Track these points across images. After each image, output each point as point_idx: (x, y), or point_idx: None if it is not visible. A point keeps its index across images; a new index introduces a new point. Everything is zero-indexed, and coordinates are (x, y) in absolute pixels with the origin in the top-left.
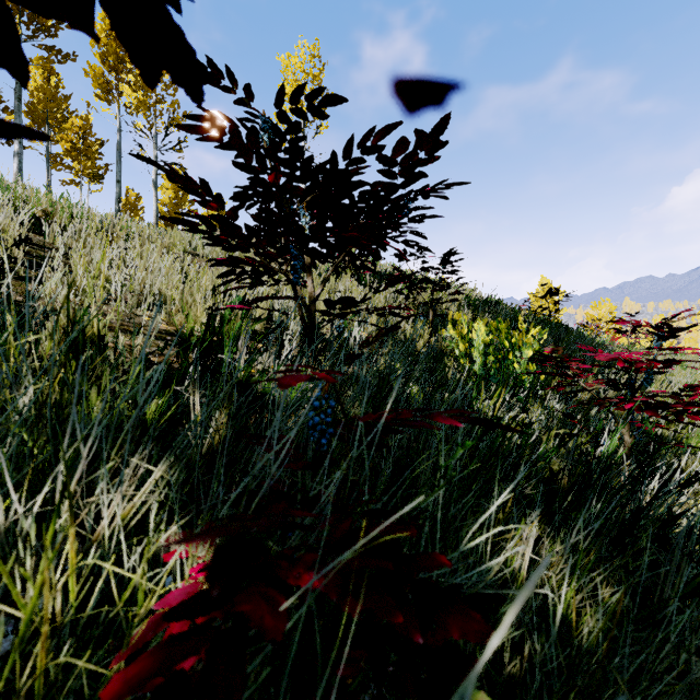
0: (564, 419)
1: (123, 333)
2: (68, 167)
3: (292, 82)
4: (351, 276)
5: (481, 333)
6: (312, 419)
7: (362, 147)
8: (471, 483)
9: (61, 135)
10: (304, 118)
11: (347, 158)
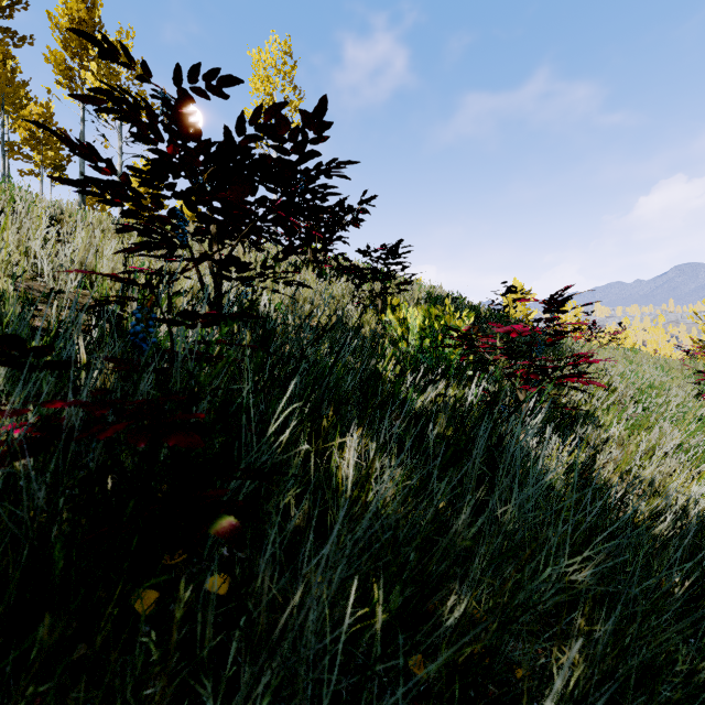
0: (487, 395)
1: (45, 304)
2: (26, 157)
3: (263, 78)
4: (313, 270)
5: (419, 318)
6: (134, 328)
7: (255, 124)
8: (306, 402)
9: (19, 122)
10: (206, 97)
11: (242, 134)
